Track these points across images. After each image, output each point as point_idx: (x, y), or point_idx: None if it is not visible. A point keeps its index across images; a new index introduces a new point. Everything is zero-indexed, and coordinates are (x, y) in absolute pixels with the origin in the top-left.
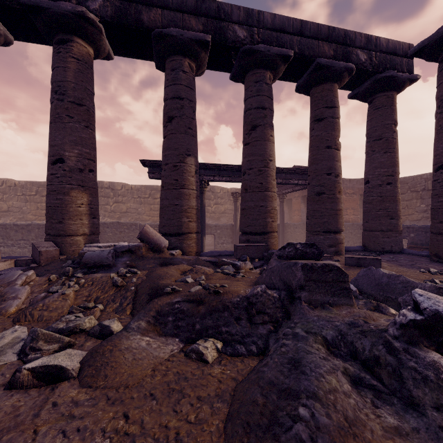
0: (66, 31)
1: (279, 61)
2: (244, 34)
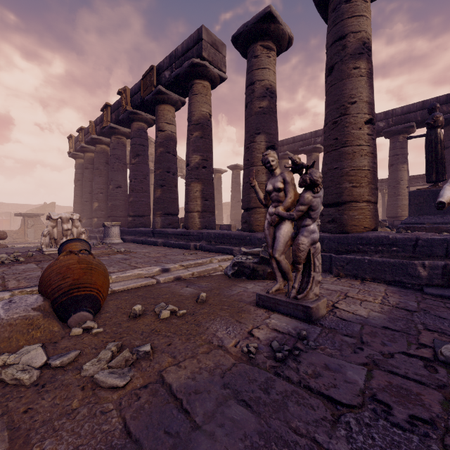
0: (310, 152)
1: (406, 129)
2: (383, 124)
